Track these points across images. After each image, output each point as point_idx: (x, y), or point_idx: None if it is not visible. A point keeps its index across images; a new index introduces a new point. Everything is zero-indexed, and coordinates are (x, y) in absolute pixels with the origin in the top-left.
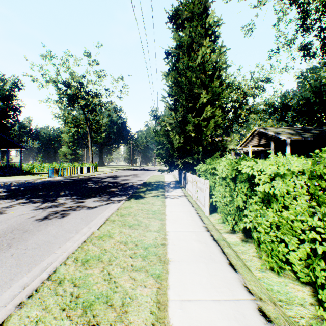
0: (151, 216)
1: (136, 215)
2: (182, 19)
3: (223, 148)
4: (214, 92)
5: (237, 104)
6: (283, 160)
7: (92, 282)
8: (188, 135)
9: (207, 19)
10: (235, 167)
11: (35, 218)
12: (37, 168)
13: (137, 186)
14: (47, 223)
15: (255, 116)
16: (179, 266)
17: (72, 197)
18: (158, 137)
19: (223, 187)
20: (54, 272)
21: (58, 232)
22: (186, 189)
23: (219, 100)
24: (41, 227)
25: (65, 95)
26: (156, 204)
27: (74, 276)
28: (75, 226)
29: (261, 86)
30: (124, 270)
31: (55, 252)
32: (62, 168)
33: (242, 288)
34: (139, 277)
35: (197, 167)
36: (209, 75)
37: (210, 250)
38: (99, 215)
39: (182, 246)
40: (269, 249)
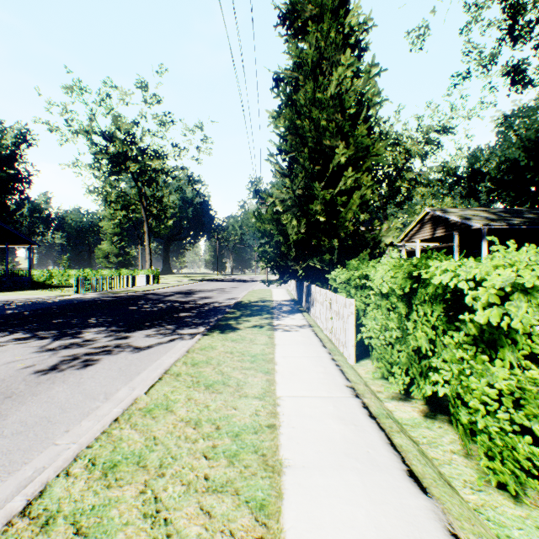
0: (247, 366)
1: (220, 364)
2: (302, 19)
3: (375, 243)
4: (359, 145)
5: (394, 170)
6: (527, 256)
7: (118, 522)
8: (313, 220)
9: (347, 18)
10: (414, 273)
11: (33, 369)
12: (59, 278)
13: (226, 309)
14: (54, 380)
15: (425, 191)
16: (304, 480)
17: (108, 328)
18: (261, 224)
19: (384, 311)
20: (39, 496)
21: (71, 398)
22: (310, 313)
23: (368, 158)
24: (41, 387)
25: (105, 155)
26: (258, 341)
27: (81, 505)
28: (104, 386)
29: (434, 140)
30: (188, 489)
31: (55, 443)
32: (99, 278)
33: (446, 538)
34: (220, 508)
35: (331, 275)
36: (349, 115)
37: (365, 441)
38: (153, 363)
39: (309, 431)
40: (498, 447)
